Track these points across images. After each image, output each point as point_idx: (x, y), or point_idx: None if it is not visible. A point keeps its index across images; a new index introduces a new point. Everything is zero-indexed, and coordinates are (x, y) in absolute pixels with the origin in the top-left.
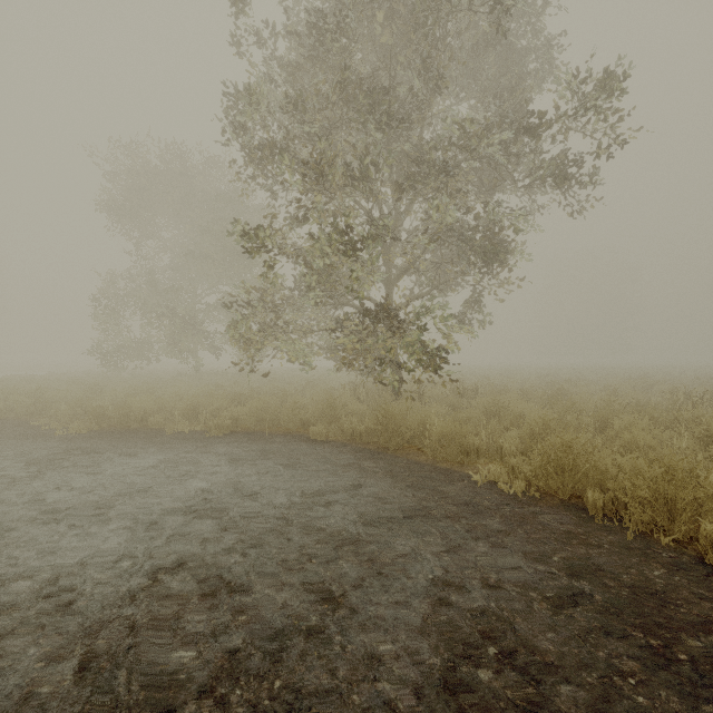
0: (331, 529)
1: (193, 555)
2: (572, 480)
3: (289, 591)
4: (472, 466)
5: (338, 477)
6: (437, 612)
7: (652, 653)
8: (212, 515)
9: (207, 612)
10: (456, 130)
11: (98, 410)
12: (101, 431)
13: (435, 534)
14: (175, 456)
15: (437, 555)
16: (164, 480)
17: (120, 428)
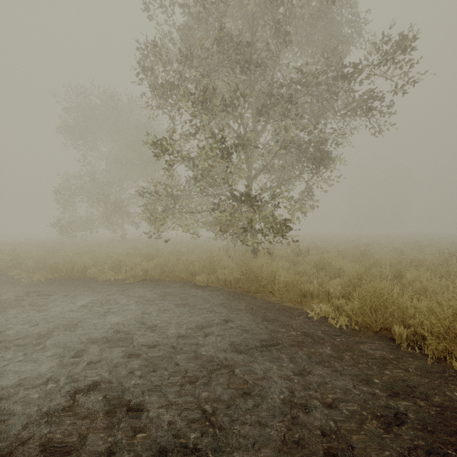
0: (209, 355)
1: (105, 377)
2: (381, 317)
3: (175, 409)
4: (308, 305)
5: (214, 313)
6: (290, 430)
7: None
8: (122, 343)
9: (109, 429)
10: (296, 73)
11: (53, 265)
12: (54, 279)
13: (285, 359)
14: (102, 297)
15: (287, 377)
16: (92, 316)
17: (68, 277)
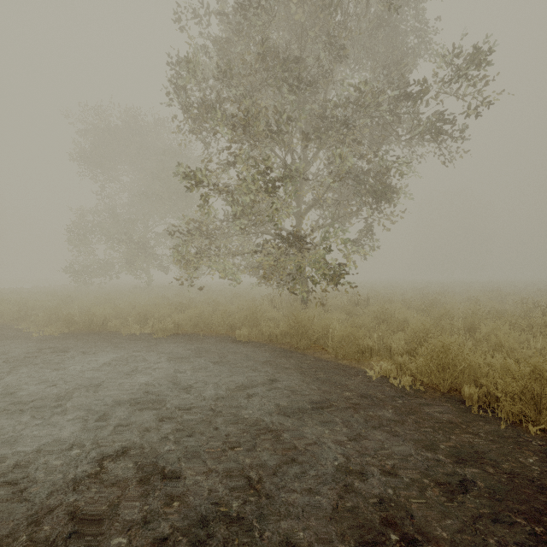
0: (252, 419)
1: (135, 443)
2: (450, 376)
3: (215, 477)
4: (367, 363)
5: (258, 372)
6: (343, 498)
7: (537, 540)
8: (153, 406)
9: (143, 498)
10: (353, 93)
11: (68, 316)
12: (70, 333)
13: (339, 423)
14: (127, 354)
15: (341, 443)
16: (116, 375)
17: (85, 331)
